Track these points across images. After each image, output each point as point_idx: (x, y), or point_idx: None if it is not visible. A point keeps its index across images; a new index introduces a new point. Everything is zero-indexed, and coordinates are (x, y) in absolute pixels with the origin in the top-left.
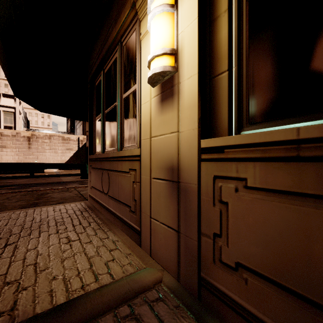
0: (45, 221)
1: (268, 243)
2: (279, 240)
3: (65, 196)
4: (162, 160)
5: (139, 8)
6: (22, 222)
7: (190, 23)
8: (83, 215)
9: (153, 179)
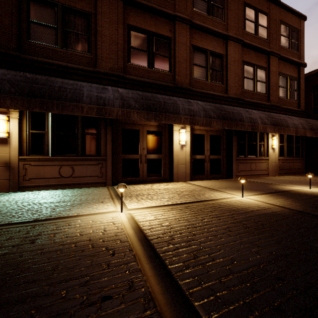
0: None
1: (35, 173)
2: (37, 172)
3: None
4: (1, 161)
5: None
6: None
7: (15, 128)
8: None
9: None
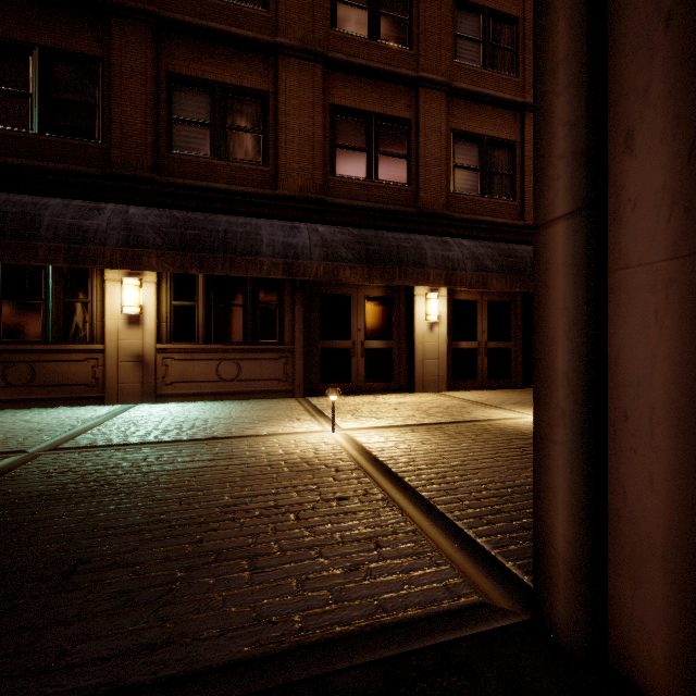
0: None
1: (181, 373)
2: (183, 371)
3: None
4: (131, 352)
5: None
6: None
7: (151, 299)
8: None
9: (121, 362)
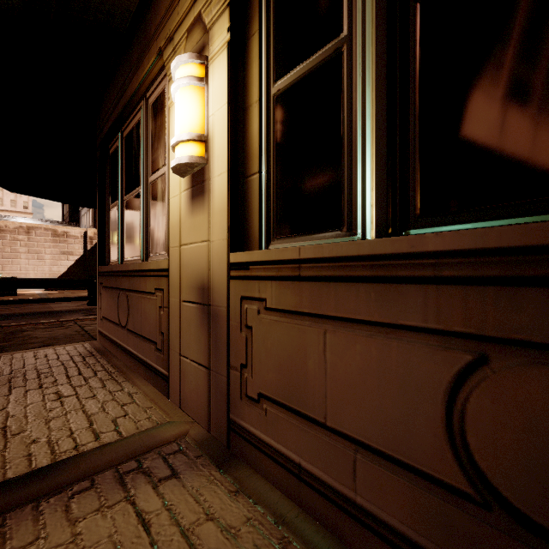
0: (20, 373)
1: (281, 366)
2: (288, 361)
3: (57, 335)
4: (193, 277)
5: (166, 62)
6: None
7: (220, 107)
8: (85, 361)
9: (183, 302)
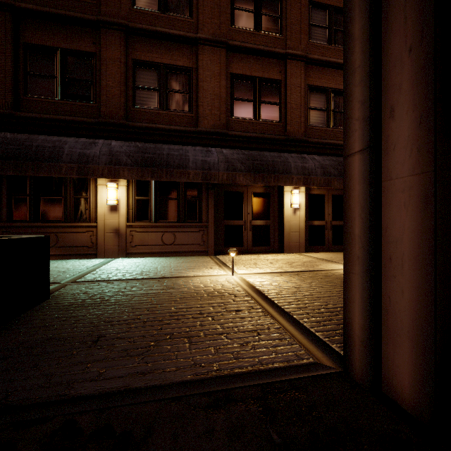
0: None
1: (140, 240)
2: (142, 239)
3: None
4: (112, 227)
5: None
6: None
7: (123, 196)
8: None
9: (106, 233)
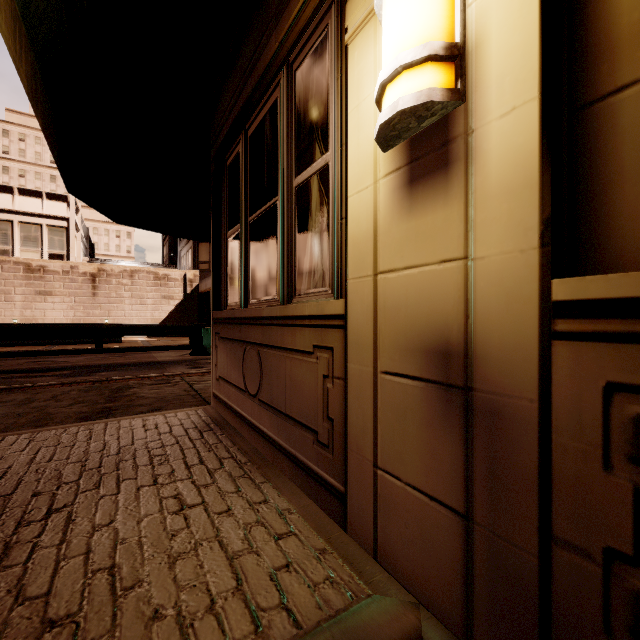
0: (129, 454)
1: None
2: None
3: (165, 394)
4: (413, 330)
5: None
6: (82, 455)
7: None
8: (204, 439)
9: (382, 374)
